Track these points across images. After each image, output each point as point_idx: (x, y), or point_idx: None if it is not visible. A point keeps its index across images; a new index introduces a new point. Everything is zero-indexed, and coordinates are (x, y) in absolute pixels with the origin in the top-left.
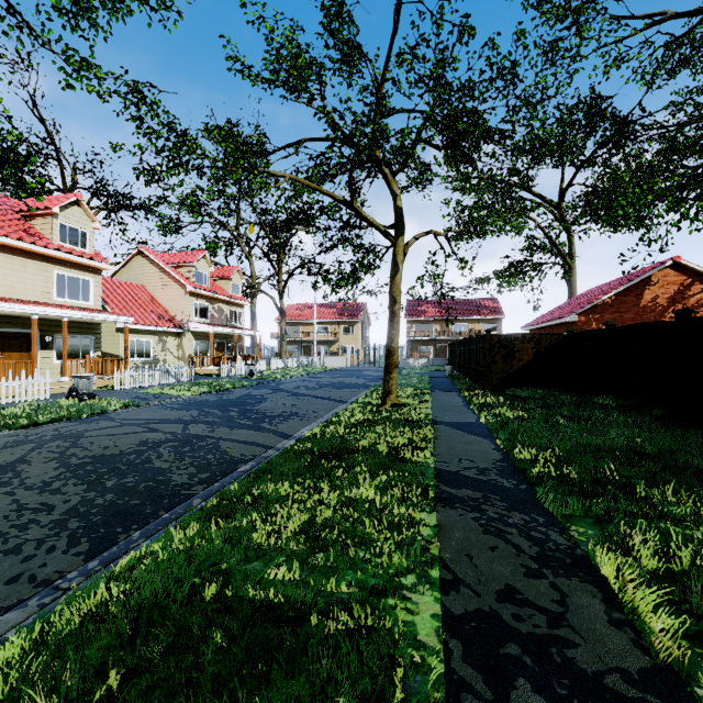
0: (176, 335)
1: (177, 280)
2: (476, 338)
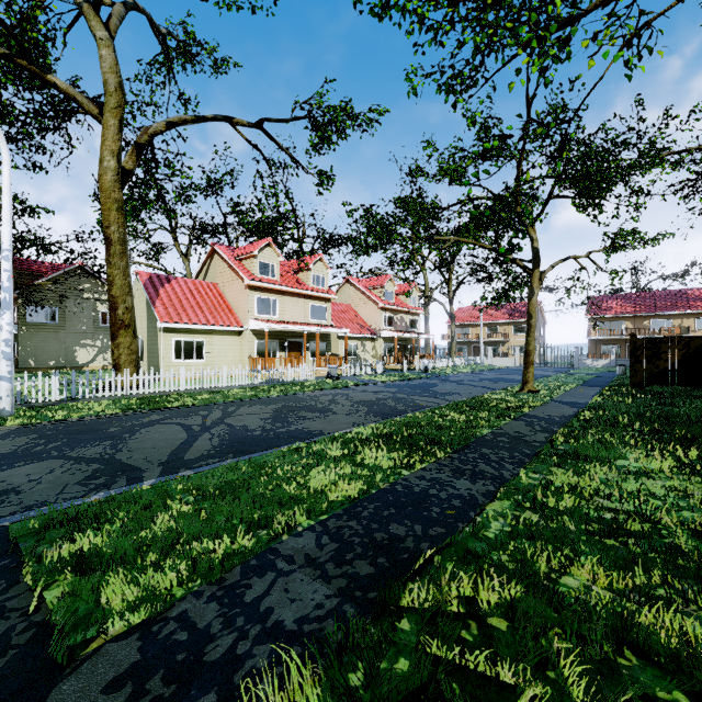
0: (371, 340)
1: (372, 299)
2: None
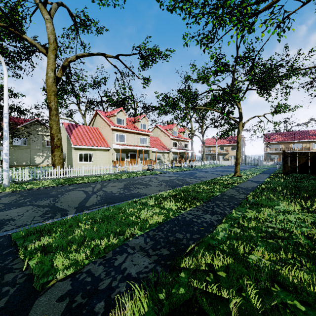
0: (167, 153)
1: (167, 135)
2: None
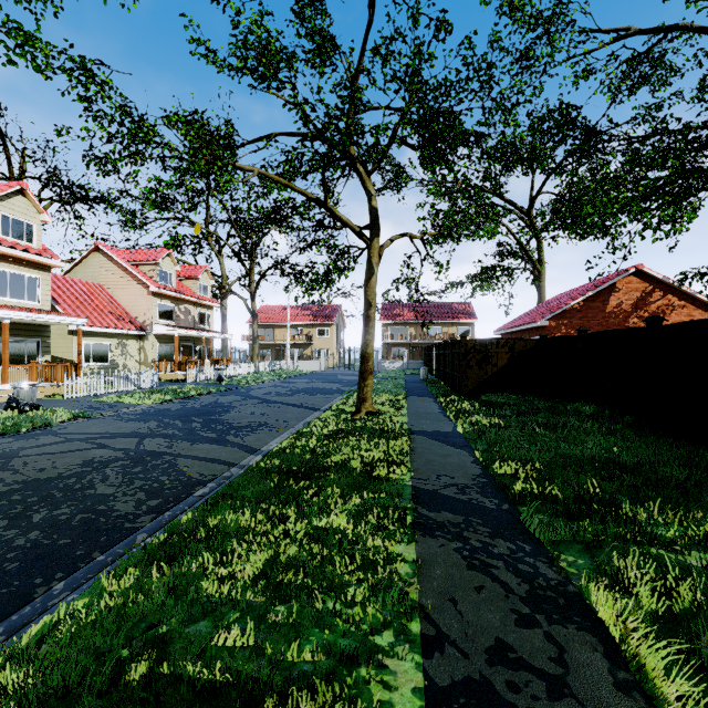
0: (137, 338)
1: (139, 279)
2: (451, 343)
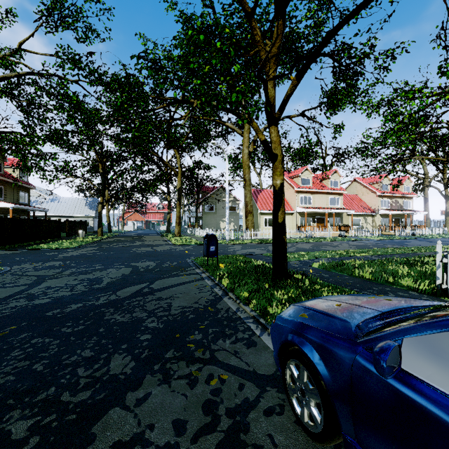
0: (371, 216)
1: (372, 190)
2: None
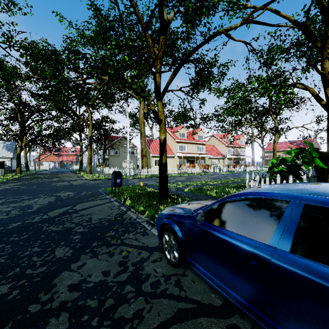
0: (222, 159)
1: (223, 143)
2: None
